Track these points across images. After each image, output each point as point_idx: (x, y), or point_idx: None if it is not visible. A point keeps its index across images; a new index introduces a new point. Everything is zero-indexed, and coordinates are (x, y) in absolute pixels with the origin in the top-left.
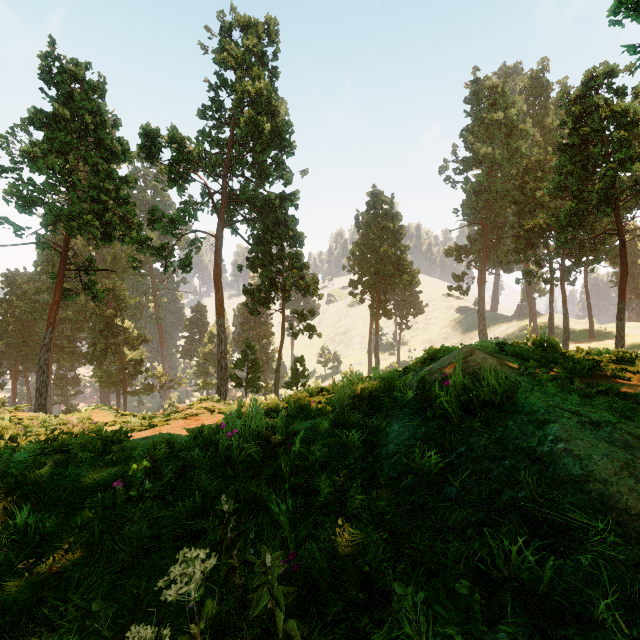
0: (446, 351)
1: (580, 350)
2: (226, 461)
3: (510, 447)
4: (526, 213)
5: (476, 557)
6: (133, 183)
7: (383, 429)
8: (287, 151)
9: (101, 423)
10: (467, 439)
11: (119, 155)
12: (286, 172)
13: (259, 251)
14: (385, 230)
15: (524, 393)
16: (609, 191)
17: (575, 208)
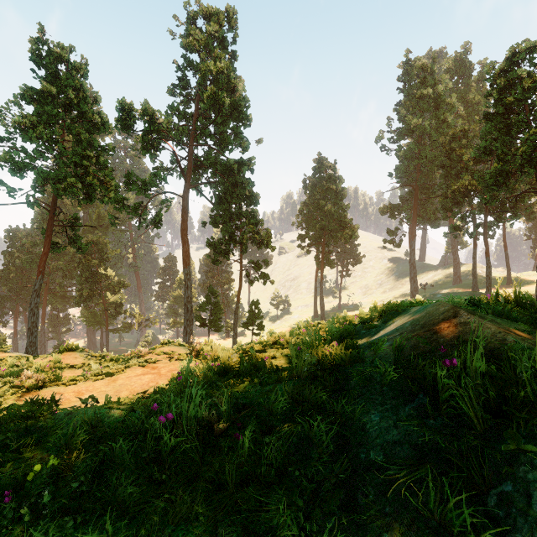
0: (409, 305)
1: None
2: (156, 455)
3: None
4: (452, 176)
5: None
6: (111, 151)
7: (357, 416)
8: (244, 123)
9: (70, 366)
10: (513, 471)
11: (99, 126)
12: (243, 141)
13: (220, 209)
14: (329, 191)
15: None
16: (531, 154)
17: (500, 169)
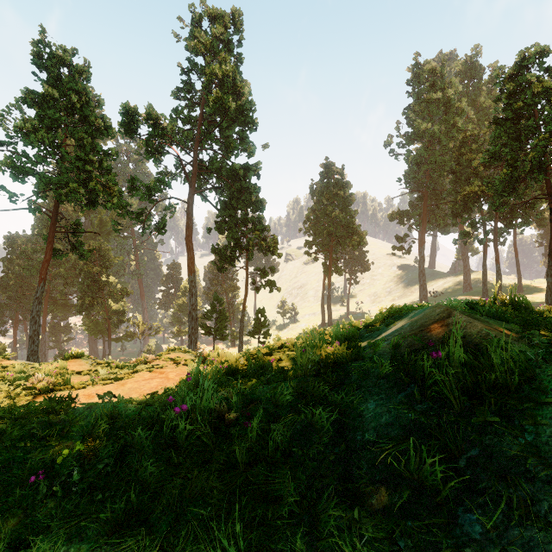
0: (410, 309)
1: None
2: (173, 441)
3: None
4: (462, 181)
5: None
6: (115, 155)
7: (355, 405)
8: (250, 127)
9: (76, 372)
10: (480, 439)
11: (102, 131)
12: (249, 145)
13: (226, 215)
14: (336, 197)
15: (549, 374)
16: (541, 160)
17: (510, 175)
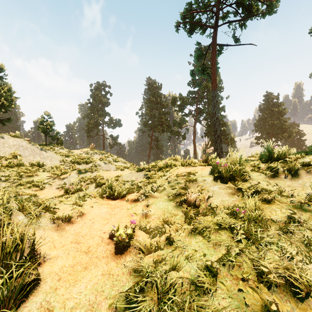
0: None
1: None
2: None
3: None
4: None
5: None
6: (168, 113)
7: None
8: (220, 91)
9: None
10: None
11: (165, 106)
12: (219, 100)
13: (209, 130)
14: (273, 112)
15: None
16: None
17: None
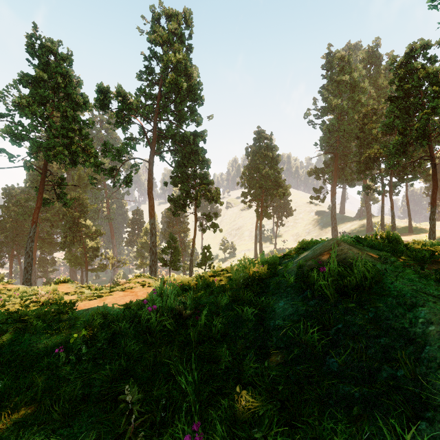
0: (315, 242)
1: (417, 242)
2: (147, 329)
3: (383, 327)
4: (365, 145)
5: (365, 436)
6: (91, 125)
7: (271, 305)
8: (198, 102)
9: (65, 293)
10: (343, 317)
11: (81, 105)
12: (197, 117)
13: (179, 172)
14: (266, 157)
15: (389, 278)
16: (424, 129)
17: (400, 141)
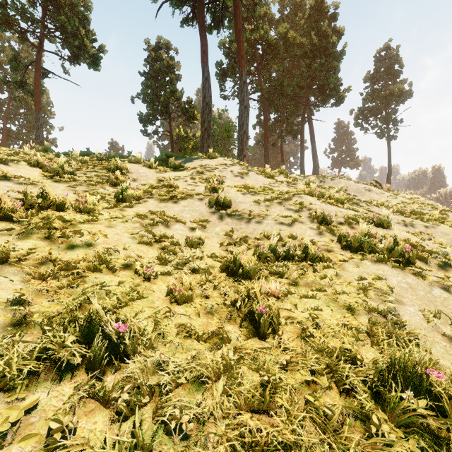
0: None
1: None
2: None
3: None
4: None
5: None
6: None
7: None
8: (49, 116)
9: None
10: None
11: None
12: (48, 128)
13: None
14: None
15: None
16: None
17: None
